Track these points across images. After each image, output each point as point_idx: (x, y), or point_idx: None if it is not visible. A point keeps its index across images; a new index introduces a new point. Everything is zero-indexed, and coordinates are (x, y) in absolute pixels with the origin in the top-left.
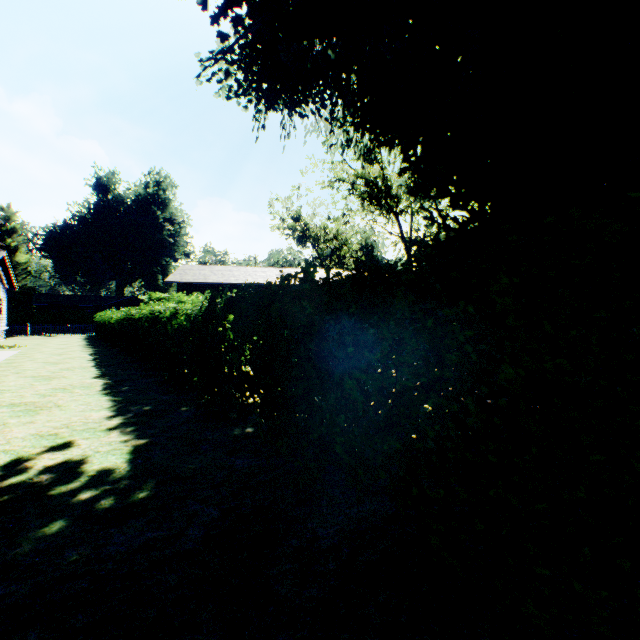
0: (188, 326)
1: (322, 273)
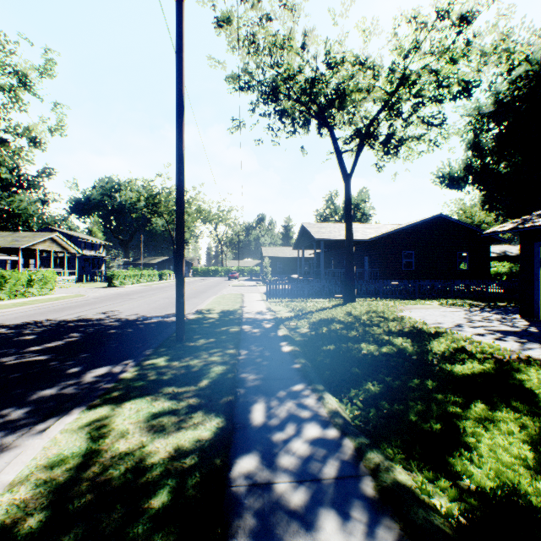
0: (503, 273)
1: (497, 248)
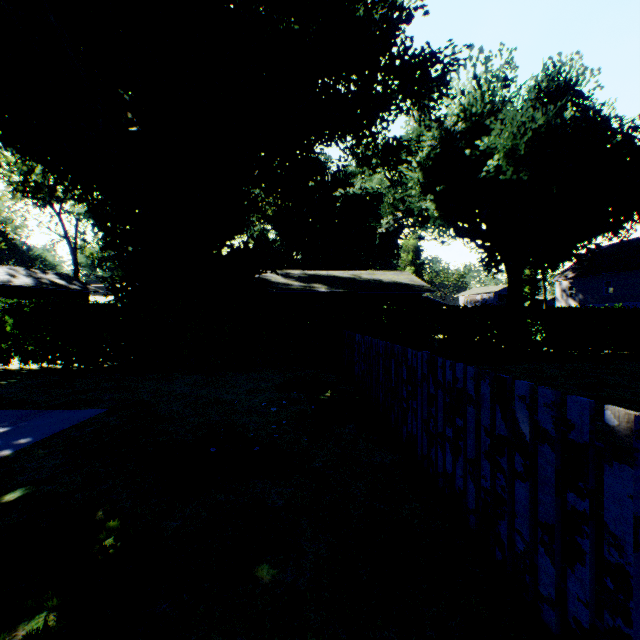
0: None
1: None
